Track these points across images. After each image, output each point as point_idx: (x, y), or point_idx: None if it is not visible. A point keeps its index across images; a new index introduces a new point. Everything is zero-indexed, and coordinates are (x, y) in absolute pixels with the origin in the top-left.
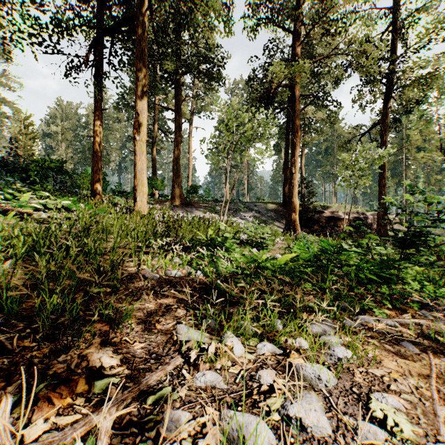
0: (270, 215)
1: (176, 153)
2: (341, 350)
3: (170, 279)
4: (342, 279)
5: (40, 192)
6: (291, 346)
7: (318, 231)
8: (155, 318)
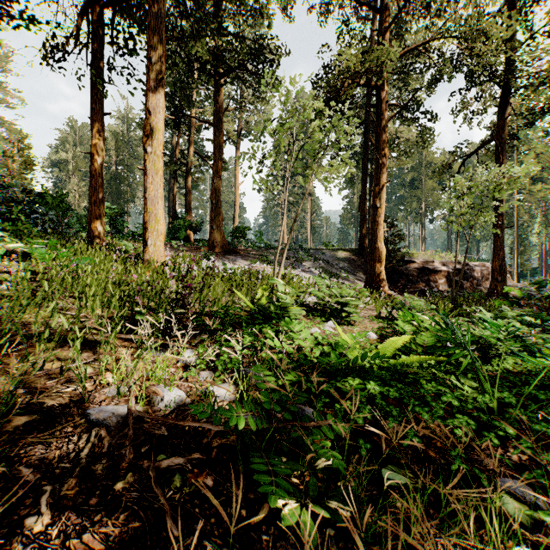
0: (342, 267)
1: (216, 182)
2: None
3: (148, 426)
4: None
5: None
6: None
7: (407, 288)
8: None
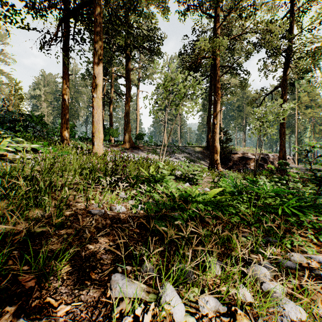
0: (197, 156)
1: (127, 109)
2: (292, 308)
3: (114, 215)
4: (262, 211)
5: (17, 138)
6: (235, 299)
7: (233, 168)
8: (91, 264)
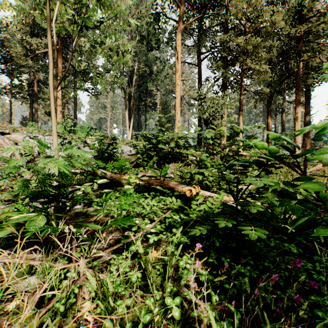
0: None
1: (306, 118)
2: None
3: None
4: None
5: None
6: None
7: None
8: None
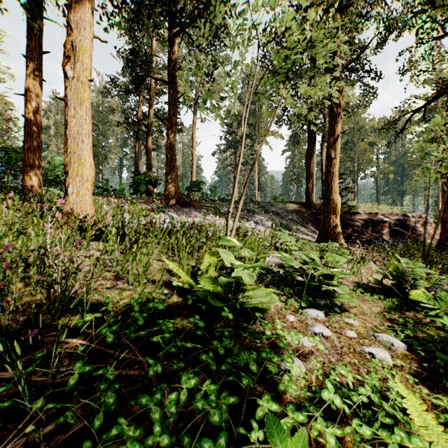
0: (291, 218)
1: (171, 137)
2: None
3: None
4: None
5: None
6: None
7: (352, 238)
8: None
